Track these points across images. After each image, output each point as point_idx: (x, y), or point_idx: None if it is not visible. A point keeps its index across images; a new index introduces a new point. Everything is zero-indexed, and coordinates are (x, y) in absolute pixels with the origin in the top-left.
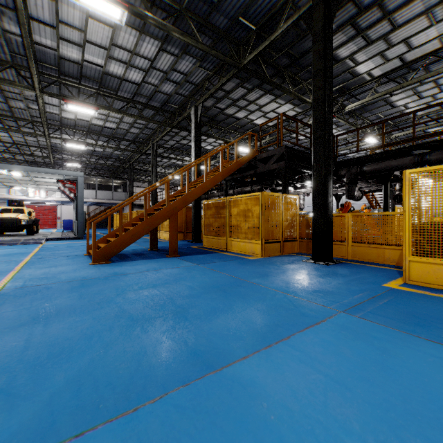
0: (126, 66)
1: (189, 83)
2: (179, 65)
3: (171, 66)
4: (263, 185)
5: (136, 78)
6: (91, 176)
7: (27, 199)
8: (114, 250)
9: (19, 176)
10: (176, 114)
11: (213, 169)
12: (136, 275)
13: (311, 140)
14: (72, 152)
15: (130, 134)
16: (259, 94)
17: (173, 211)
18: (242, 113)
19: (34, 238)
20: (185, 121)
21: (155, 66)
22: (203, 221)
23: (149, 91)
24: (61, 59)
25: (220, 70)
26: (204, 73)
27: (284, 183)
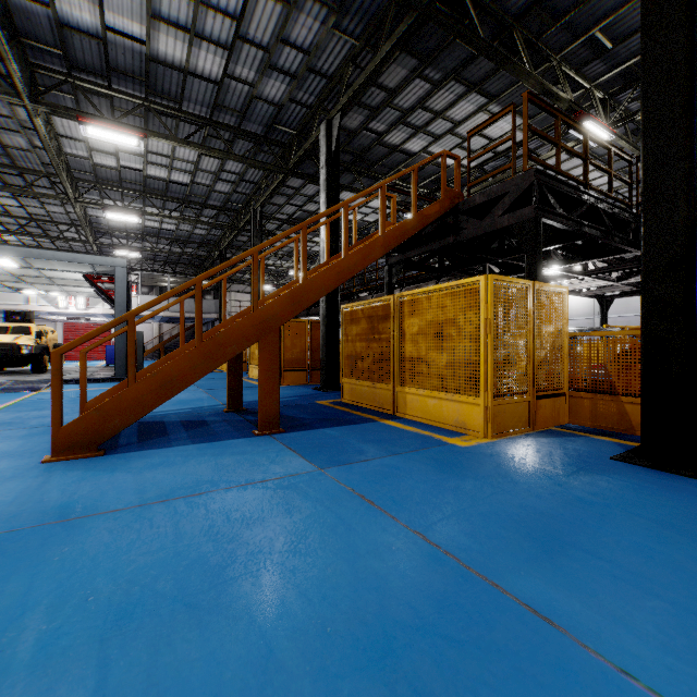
0: (188, 39)
1: (315, 73)
2: (293, 29)
3: (277, 33)
4: (463, 275)
5: (211, 68)
6: (159, 274)
7: (59, 313)
8: (113, 421)
9: (18, 269)
10: (294, 147)
11: (363, 239)
12: (116, 522)
13: (586, 162)
14: (126, 233)
15: (216, 195)
16: (454, 94)
17: (268, 324)
18: (418, 142)
19: (35, 379)
20: (312, 164)
21: (245, 34)
22: (343, 349)
23: (239, 97)
24: (64, 28)
25: (377, 38)
26: (345, 45)
27: (532, 257)
